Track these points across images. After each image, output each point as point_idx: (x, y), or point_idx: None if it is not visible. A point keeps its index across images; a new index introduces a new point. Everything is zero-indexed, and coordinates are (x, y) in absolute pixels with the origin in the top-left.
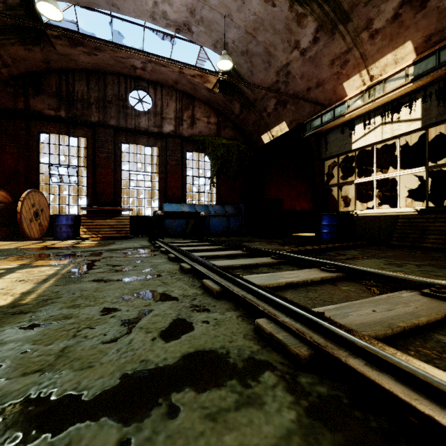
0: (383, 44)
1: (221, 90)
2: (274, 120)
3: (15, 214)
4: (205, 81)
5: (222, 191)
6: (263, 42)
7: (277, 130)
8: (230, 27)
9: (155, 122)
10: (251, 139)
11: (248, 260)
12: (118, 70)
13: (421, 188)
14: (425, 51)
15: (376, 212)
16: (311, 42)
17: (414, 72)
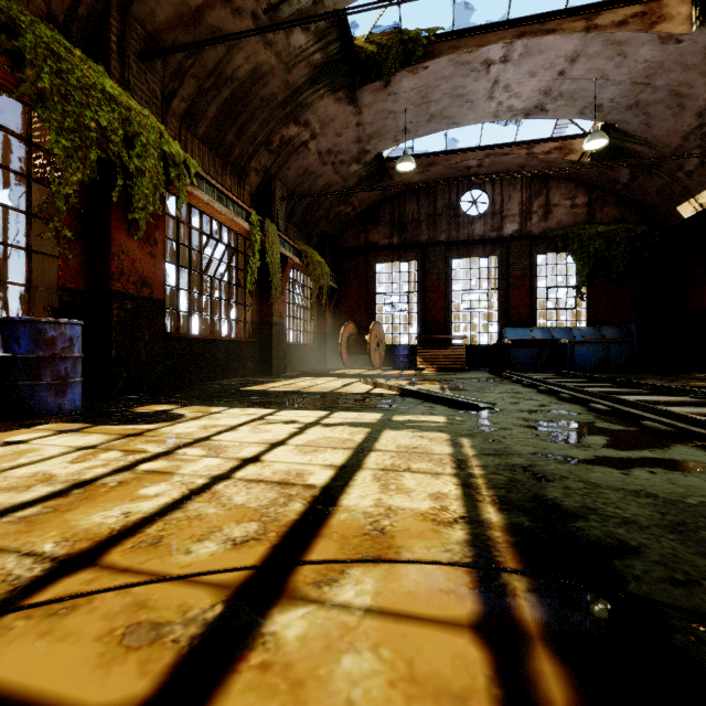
0: None
1: (593, 158)
2: (702, 181)
3: (363, 345)
4: (567, 152)
5: (597, 305)
6: (665, 85)
7: None
8: (604, 87)
9: (492, 226)
10: (656, 215)
11: (611, 389)
12: (450, 176)
13: None
14: None
15: None
16: None
17: None
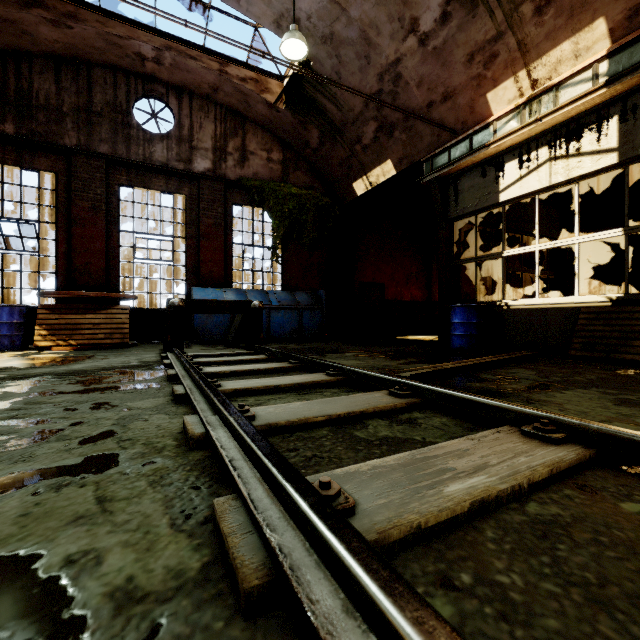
0: (557, 24)
1: (289, 105)
2: (374, 158)
3: None
4: (264, 89)
5: (291, 270)
6: (359, 19)
7: (378, 174)
8: None
9: (179, 154)
10: (337, 189)
11: (342, 400)
12: (114, 59)
13: (591, 268)
14: (627, 35)
15: (541, 302)
16: (437, 20)
17: (610, 70)
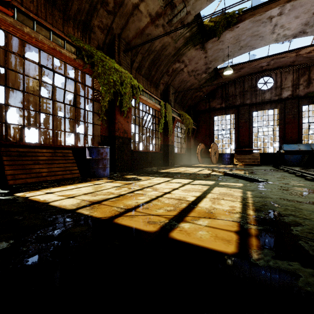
0: None
1: None
2: None
3: (208, 153)
4: None
5: None
6: None
7: None
8: None
9: (275, 93)
10: None
11: None
12: (251, 72)
13: None
14: None
15: None
16: None
17: None
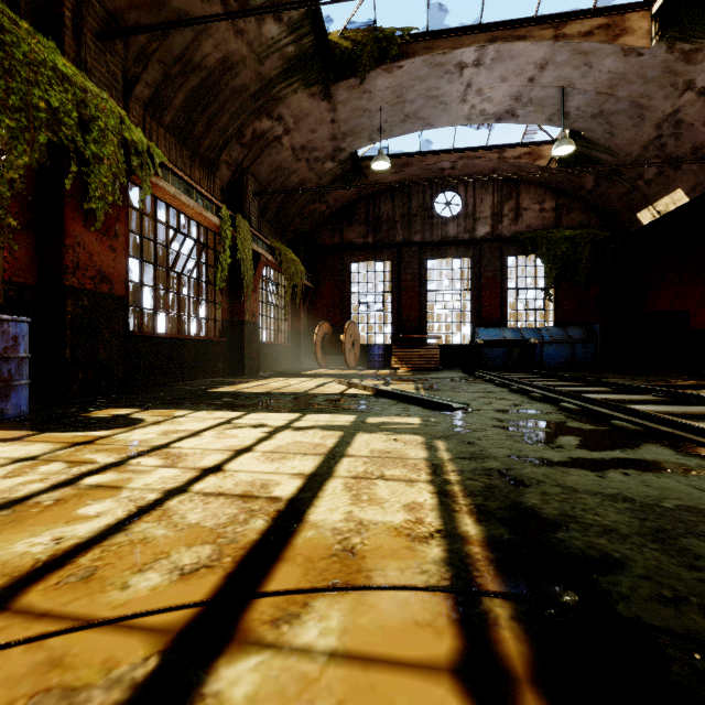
0: None
1: (561, 164)
2: (660, 189)
3: (338, 345)
4: (536, 158)
5: (564, 306)
6: (627, 96)
7: (666, 203)
8: (571, 96)
9: (465, 227)
10: (618, 221)
11: (579, 388)
12: (424, 177)
13: None
14: None
15: None
16: None
17: None
